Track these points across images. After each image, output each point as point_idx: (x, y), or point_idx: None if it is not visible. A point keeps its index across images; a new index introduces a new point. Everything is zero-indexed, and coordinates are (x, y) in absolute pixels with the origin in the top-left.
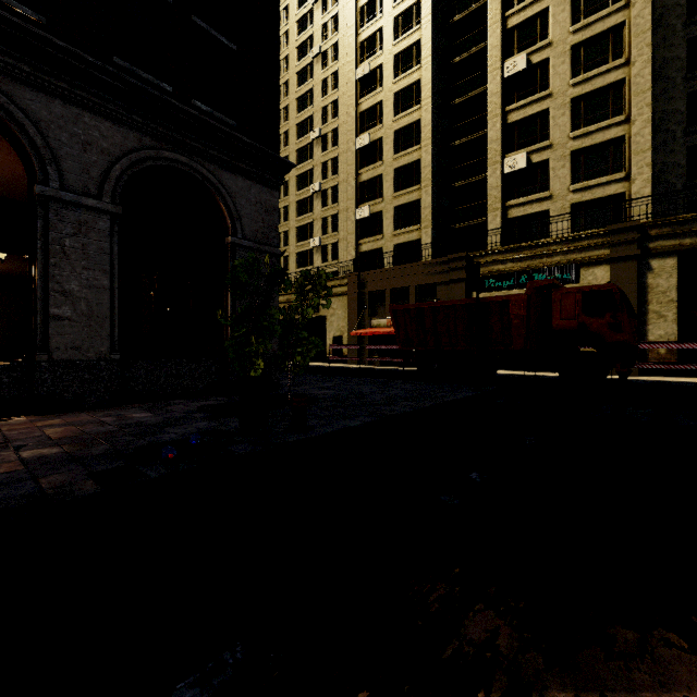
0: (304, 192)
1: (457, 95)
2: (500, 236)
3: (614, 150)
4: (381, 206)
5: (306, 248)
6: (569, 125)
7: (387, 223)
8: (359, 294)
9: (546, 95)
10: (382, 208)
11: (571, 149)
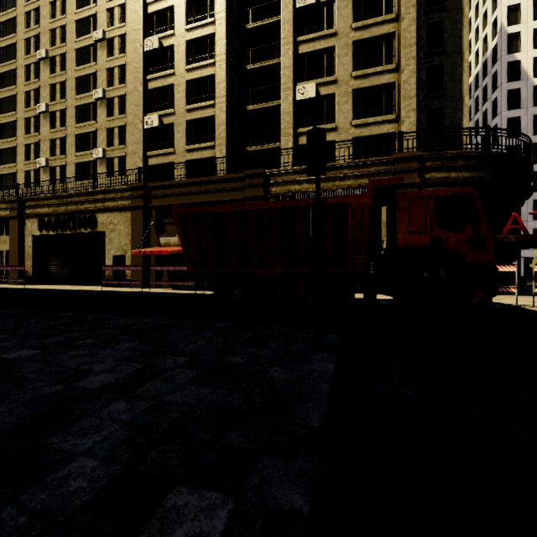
0: (85, 97)
1: (251, 19)
2: (296, 156)
3: (387, 95)
4: (172, 117)
5: (88, 159)
6: (351, 65)
7: (178, 137)
8: (146, 208)
9: (332, 33)
10: (174, 120)
11: (353, 87)
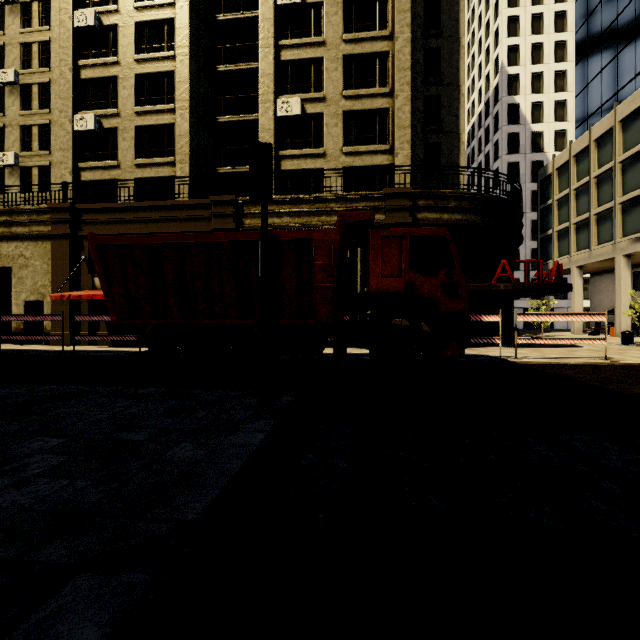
0: None
1: (223, 9)
2: (275, 183)
3: (380, 121)
4: (116, 120)
5: None
6: (341, 82)
7: (125, 146)
8: (74, 237)
9: (320, 41)
10: (118, 124)
11: (343, 109)
